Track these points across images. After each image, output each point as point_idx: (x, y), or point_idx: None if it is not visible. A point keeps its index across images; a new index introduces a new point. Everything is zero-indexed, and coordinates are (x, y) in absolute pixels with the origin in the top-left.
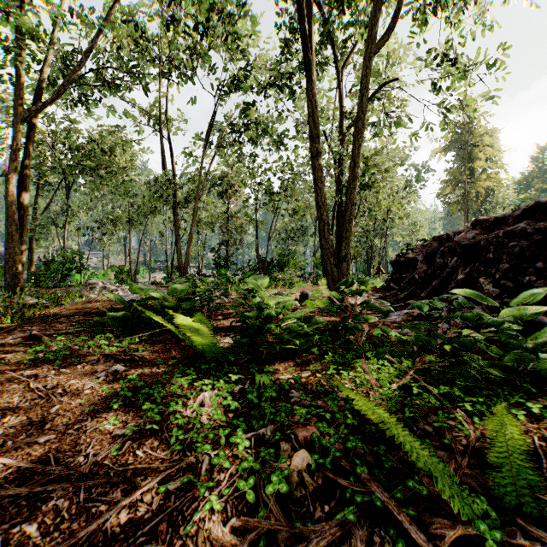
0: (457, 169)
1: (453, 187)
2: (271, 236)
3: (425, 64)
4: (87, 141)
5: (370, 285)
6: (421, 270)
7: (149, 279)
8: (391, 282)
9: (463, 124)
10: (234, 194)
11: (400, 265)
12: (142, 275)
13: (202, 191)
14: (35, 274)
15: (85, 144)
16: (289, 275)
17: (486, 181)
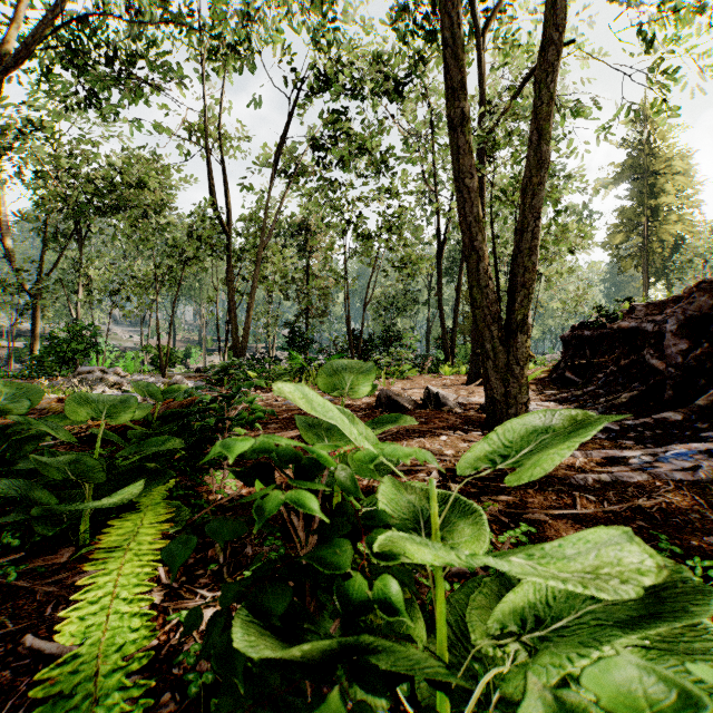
0: (632, 208)
1: (626, 234)
2: (369, 300)
3: (629, 4)
4: (109, 169)
5: (532, 375)
6: (675, 350)
7: (203, 363)
8: (566, 370)
9: (641, 144)
10: (314, 238)
11: (582, 342)
12: (194, 359)
13: (269, 237)
14: (38, 358)
15: (106, 173)
16: (396, 359)
17: (676, 225)
